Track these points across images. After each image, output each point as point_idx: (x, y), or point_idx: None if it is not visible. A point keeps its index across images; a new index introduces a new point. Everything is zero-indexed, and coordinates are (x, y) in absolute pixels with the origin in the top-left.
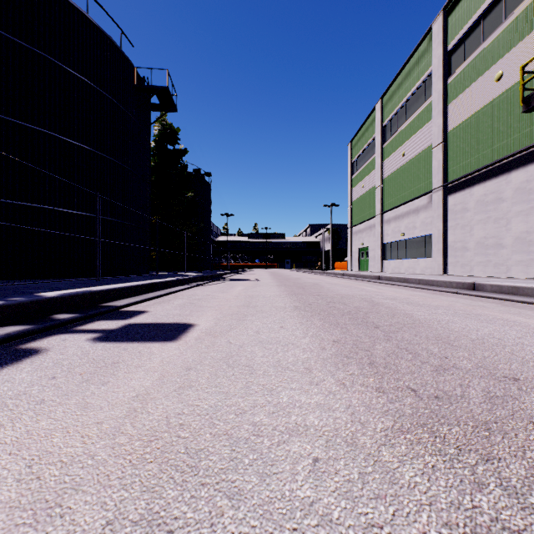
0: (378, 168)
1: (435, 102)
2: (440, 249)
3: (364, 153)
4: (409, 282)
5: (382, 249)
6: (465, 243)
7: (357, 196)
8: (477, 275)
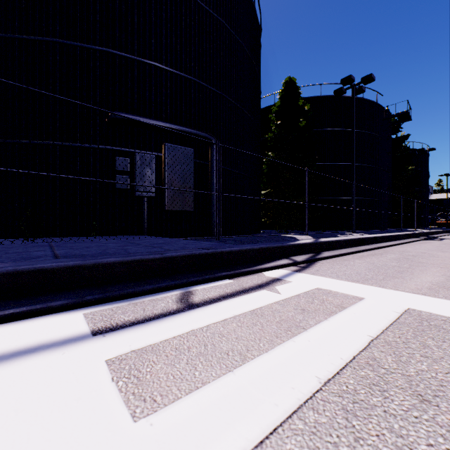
0: None
1: None
2: None
3: None
4: None
5: None
6: None
7: None
8: None
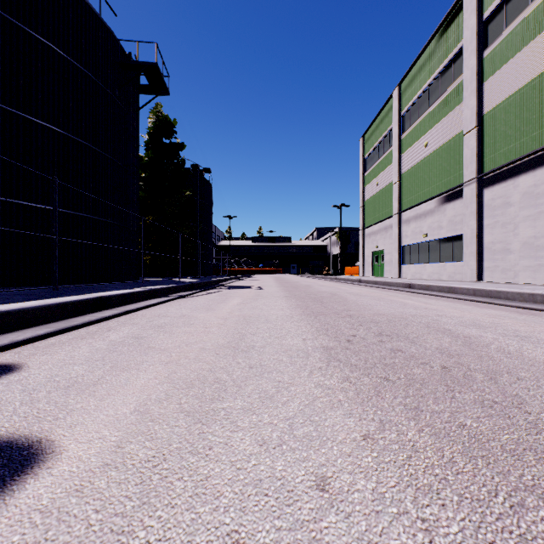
0: (395, 163)
1: (467, 80)
2: (474, 252)
3: (378, 147)
4: (457, 292)
5: (400, 252)
6: (508, 244)
7: (370, 195)
8: (524, 282)
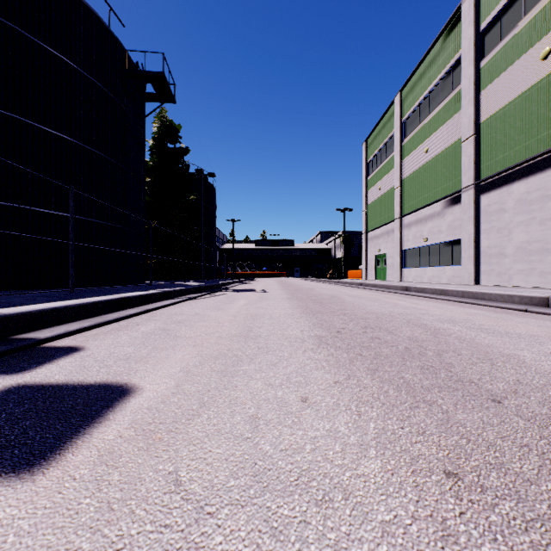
0: (397, 168)
1: (465, 89)
2: (472, 256)
3: (380, 152)
4: (448, 294)
5: (402, 256)
6: (503, 248)
7: (373, 199)
8: (518, 285)
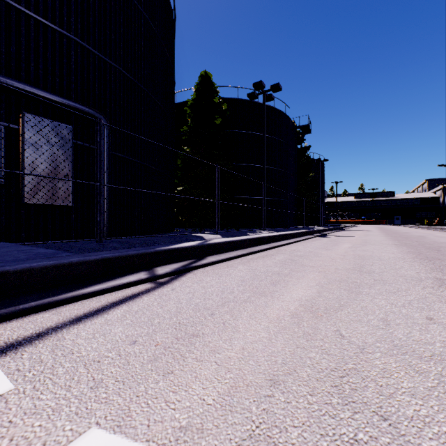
0: None
1: None
2: None
3: None
4: None
5: None
6: None
7: None
8: None
